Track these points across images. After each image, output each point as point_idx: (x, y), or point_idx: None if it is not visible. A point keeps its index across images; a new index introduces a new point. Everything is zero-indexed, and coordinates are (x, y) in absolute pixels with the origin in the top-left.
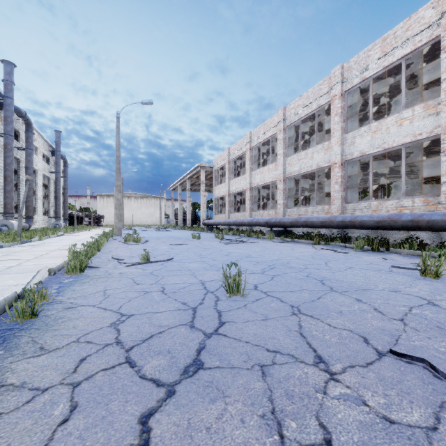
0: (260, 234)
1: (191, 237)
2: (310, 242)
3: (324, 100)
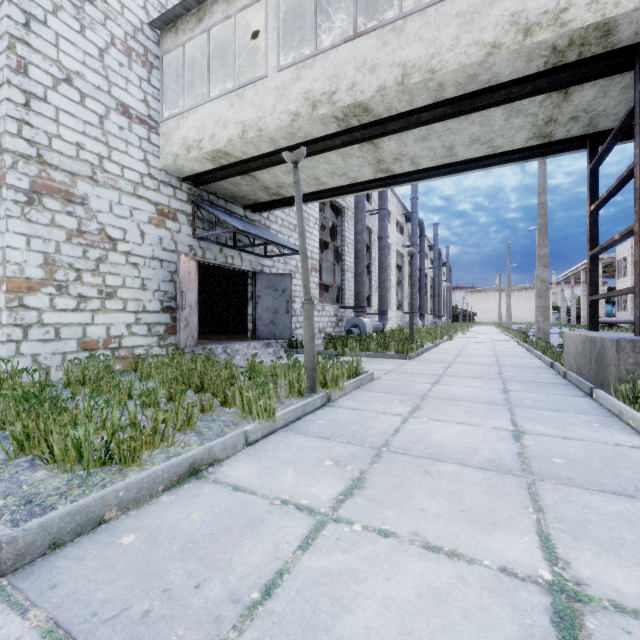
0: None
1: None
2: None
3: None
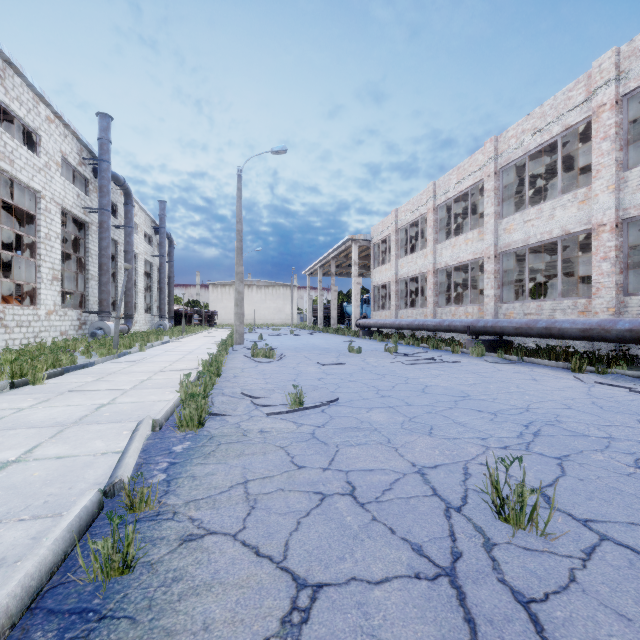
0: (457, 346)
1: (345, 349)
2: (559, 365)
3: (577, 115)
